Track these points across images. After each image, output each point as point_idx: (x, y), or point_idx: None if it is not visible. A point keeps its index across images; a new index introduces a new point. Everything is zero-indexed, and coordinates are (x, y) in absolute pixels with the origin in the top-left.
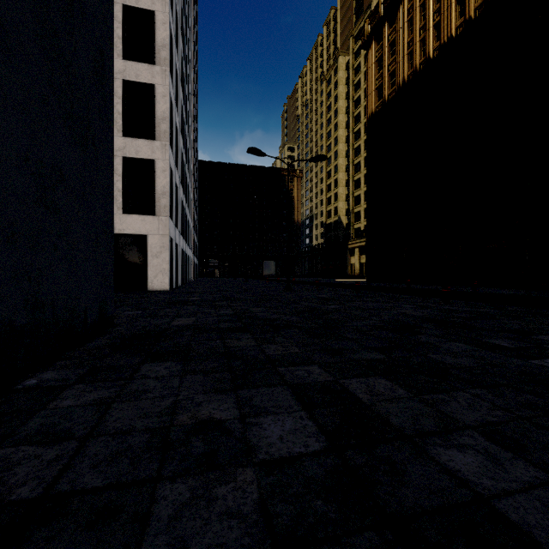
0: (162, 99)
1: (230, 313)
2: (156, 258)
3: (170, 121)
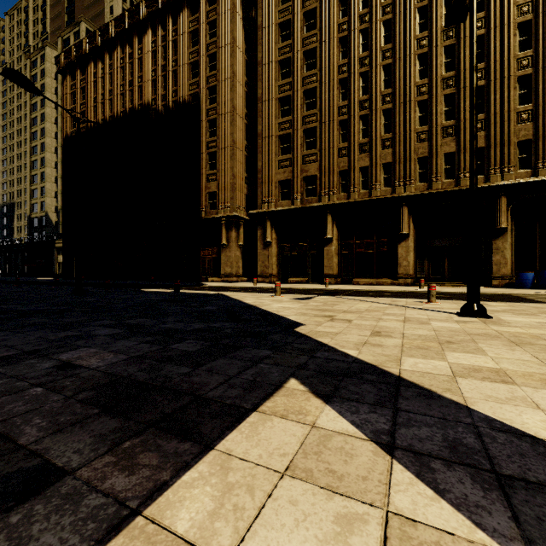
0: None
1: None
2: None
3: None
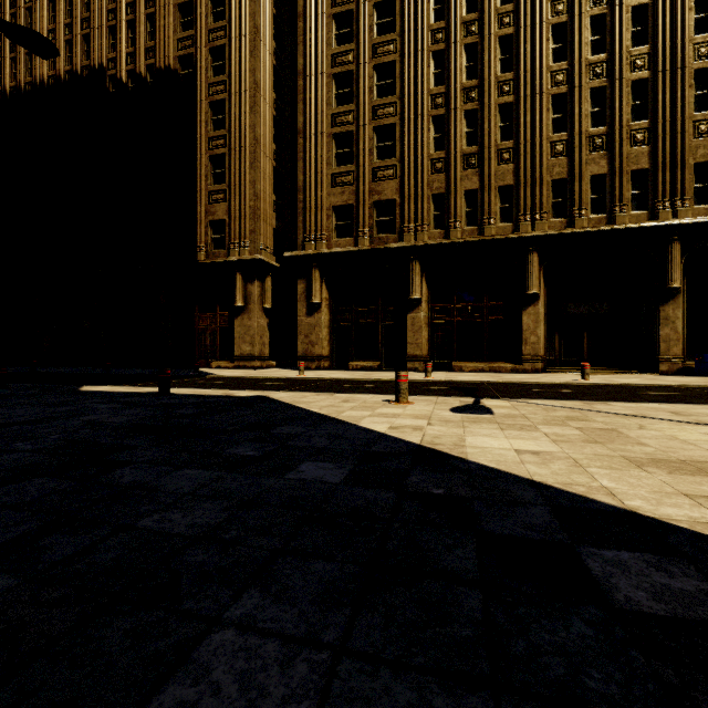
0: None
1: None
2: None
3: None
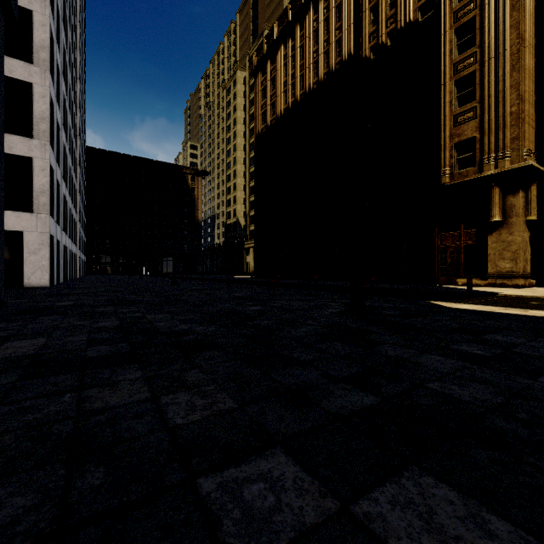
0: (41, 99)
1: (106, 298)
2: (34, 255)
3: (50, 118)
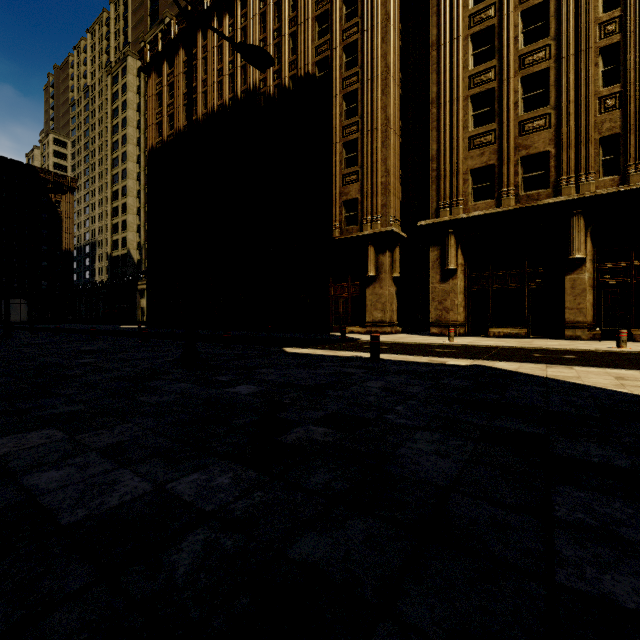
0: None
1: None
2: None
3: None
